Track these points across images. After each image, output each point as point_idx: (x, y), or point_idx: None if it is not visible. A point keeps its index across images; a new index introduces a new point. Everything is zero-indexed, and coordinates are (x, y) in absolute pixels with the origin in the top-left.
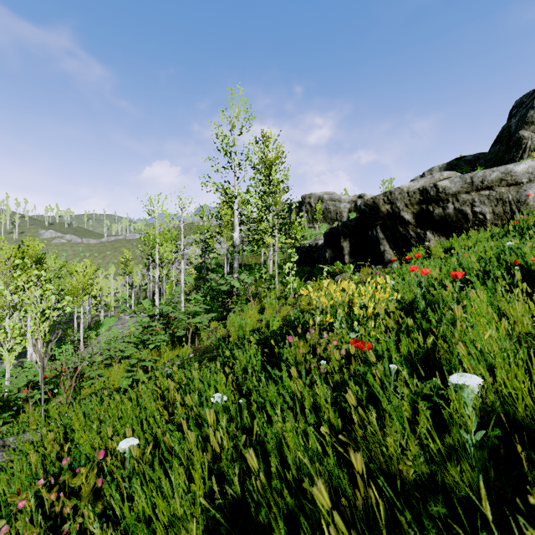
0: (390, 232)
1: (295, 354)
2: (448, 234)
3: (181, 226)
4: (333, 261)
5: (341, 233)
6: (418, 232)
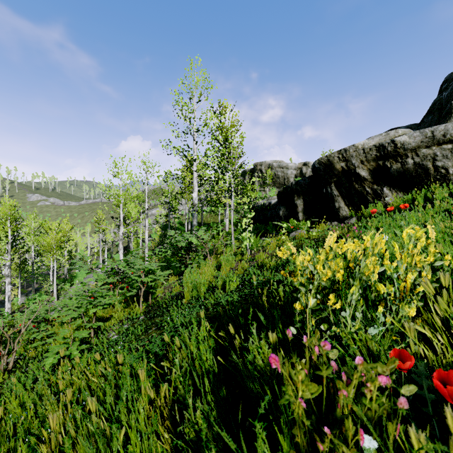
0: (345, 189)
1: (286, 401)
2: (406, 190)
3: (146, 187)
4: (286, 218)
5: (295, 191)
6: (374, 189)
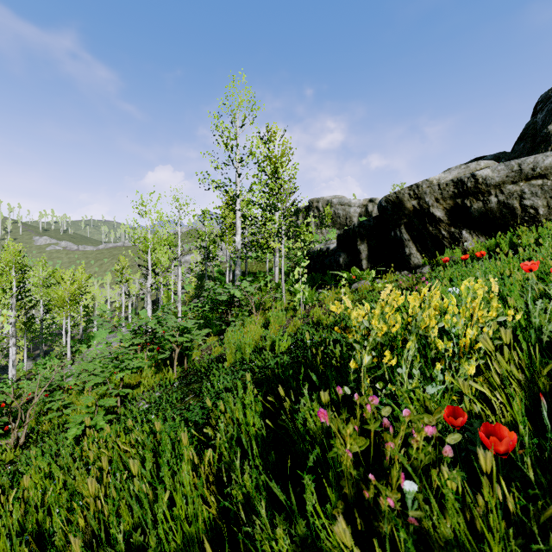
0: (417, 232)
1: (334, 453)
2: (489, 233)
3: (178, 229)
4: (348, 266)
5: (357, 235)
6: (452, 232)
